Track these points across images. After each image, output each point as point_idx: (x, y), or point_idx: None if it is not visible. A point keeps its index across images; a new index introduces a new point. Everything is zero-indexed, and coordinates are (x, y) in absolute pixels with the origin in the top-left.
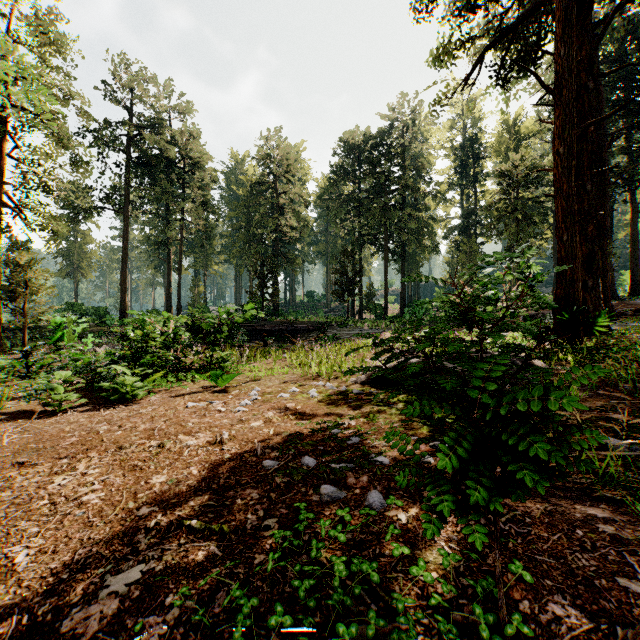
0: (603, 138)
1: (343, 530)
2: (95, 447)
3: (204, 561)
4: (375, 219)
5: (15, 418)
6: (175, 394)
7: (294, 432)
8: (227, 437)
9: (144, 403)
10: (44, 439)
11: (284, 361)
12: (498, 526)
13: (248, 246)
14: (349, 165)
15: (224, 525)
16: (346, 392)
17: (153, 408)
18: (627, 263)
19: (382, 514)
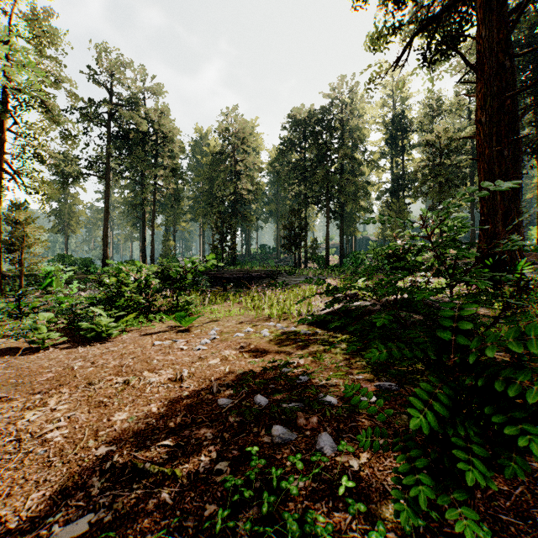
0: (516, 111)
1: (295, 477)
2: (67, 383)
3: (154, 510)
4: (318, 183)
5: (3, 354)
6: (145, 333)
7: (248, 370)
8: (186, 374)
9: (117, 341)
10: (24, 374)
11: (240, 304)
12: (476, 500)
13: (210, 206)
14: (296, 137)
15: (176, 469)
16: (294, 332)
17: (124, 346)
18: (533, 220)
19: (333, 459)
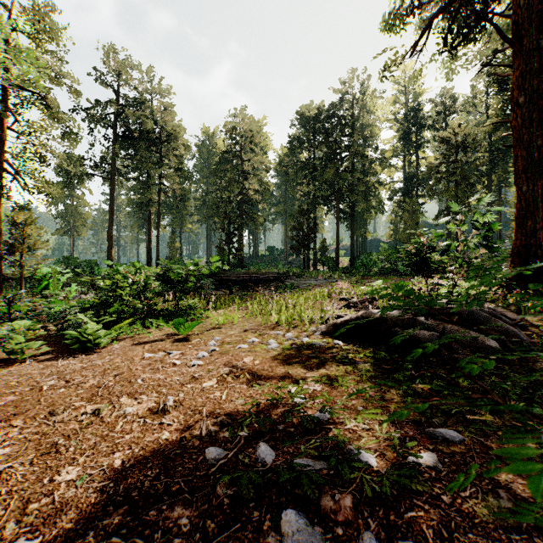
0: None
1: None
2: (25, 411)
3: None
4: (328, 182)
5: None
6: (138, 342)
7: (250, 398)
8: (172, 404)
9: (105, 352)
10: None
11: (246, 308)
12: None
13: (217, 207)
14: (305, 136)
15: None
16: (307, 344)
17: (111, 358)
18: None
19: None
